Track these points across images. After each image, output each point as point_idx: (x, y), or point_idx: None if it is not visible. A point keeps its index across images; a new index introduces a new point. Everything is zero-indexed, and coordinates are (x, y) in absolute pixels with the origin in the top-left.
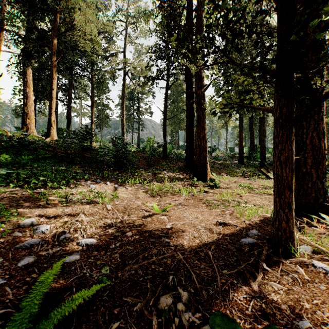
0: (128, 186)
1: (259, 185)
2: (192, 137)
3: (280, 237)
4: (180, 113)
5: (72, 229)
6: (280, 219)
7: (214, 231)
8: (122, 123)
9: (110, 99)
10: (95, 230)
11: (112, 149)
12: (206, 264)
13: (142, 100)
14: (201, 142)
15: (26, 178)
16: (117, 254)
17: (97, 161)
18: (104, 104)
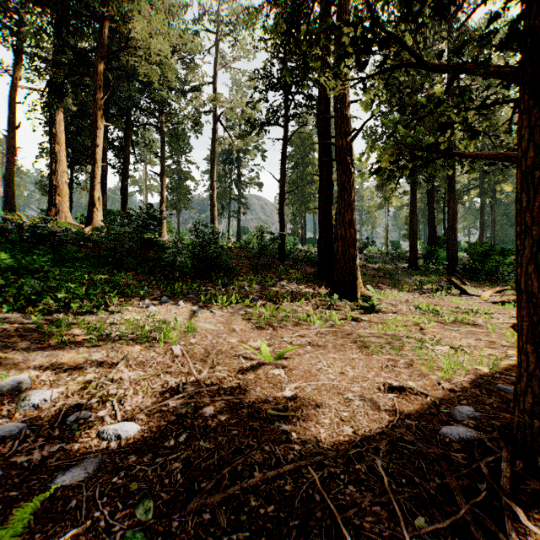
0: (216, 308)
1: (451, 307)
2: (329, 223)
3: (537, 431)
4: (307, 185)
5: (95, 399)
6: (536, 391)
7: (381, 404)
8: (212, 201)
9: (192, 163)
10: (142, 401)
11: (190, 244)
12: (373, 497)
13: (244, 164)
14: (346, 230)
15: (34, 295)
16: (178, 463)
17: (166, 265)
18: (183, 171)
